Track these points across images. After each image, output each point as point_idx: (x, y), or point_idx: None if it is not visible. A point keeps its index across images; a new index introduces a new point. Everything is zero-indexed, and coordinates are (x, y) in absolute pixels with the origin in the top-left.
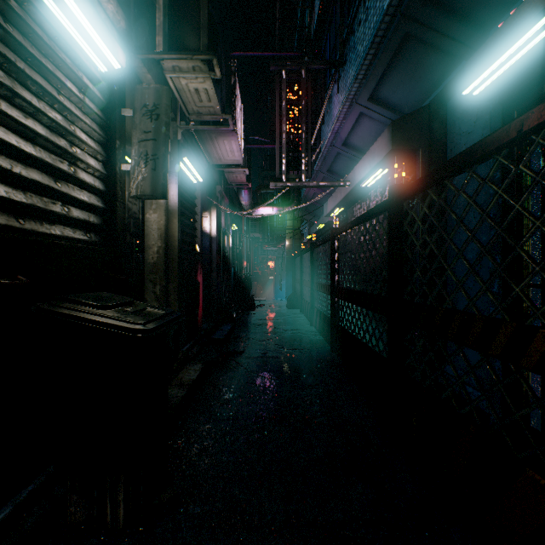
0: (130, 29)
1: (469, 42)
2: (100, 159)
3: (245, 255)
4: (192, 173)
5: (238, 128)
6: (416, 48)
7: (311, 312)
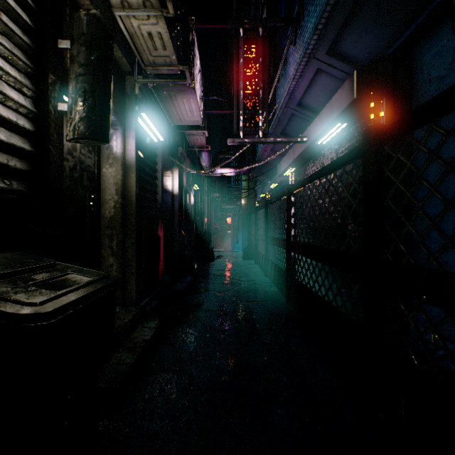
0: None
1: None
2: (29, 94)
3: (206, 212)
4: (152, 131)
5: (196, 86)
6: None
7: (265, 263)
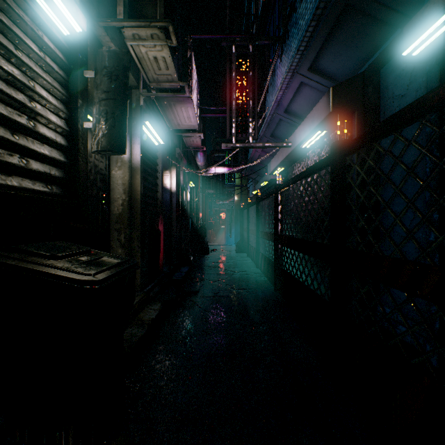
0: None
1: (405, 10)
2: (63, 116)
3: (201, 208)
4: (154, 136)
5: (193, 96)
6: (354, 19)
7: (256, 256)
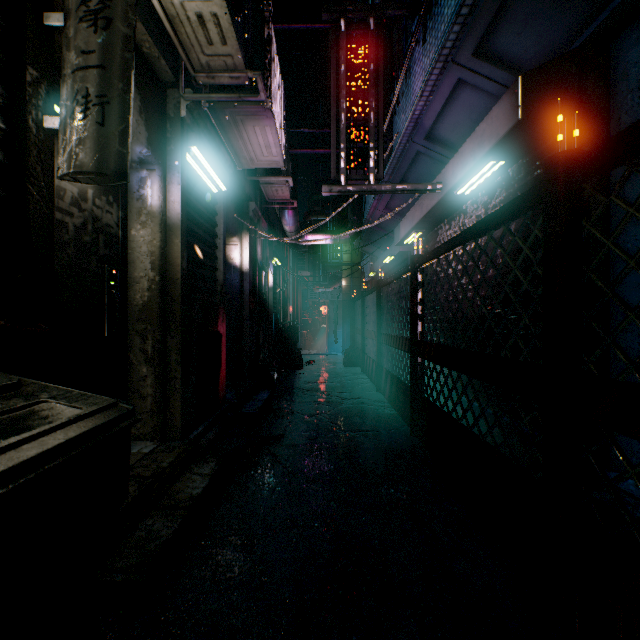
0: None
1: None
2: None
3: (291, 299)
4: (209, 175)
5: (274, 108)
6: None
7: (377, 373)
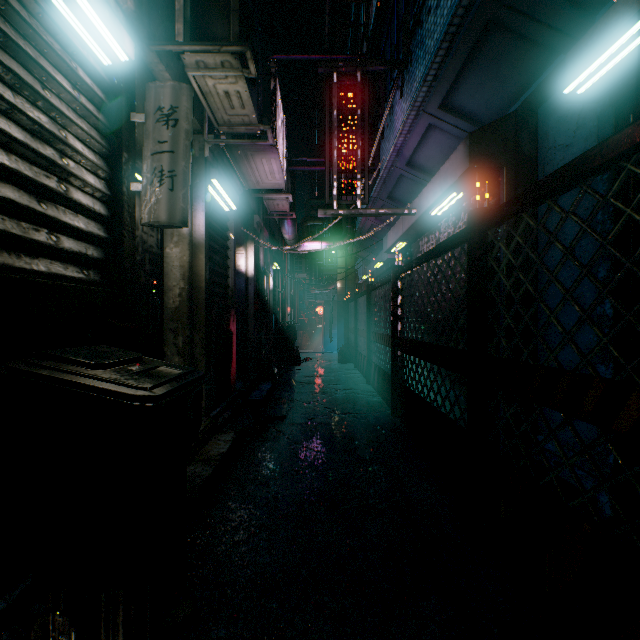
0: (141, 11)
1: (569, 29)
2: (103, 176)
3: (289, 300)
4: (224, 199)
5: (279, 143)
6: (501, 40)
7: (367, 367)
